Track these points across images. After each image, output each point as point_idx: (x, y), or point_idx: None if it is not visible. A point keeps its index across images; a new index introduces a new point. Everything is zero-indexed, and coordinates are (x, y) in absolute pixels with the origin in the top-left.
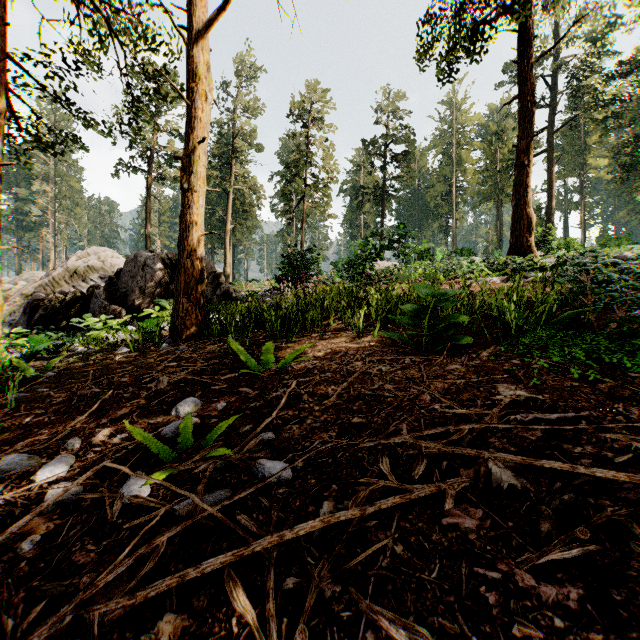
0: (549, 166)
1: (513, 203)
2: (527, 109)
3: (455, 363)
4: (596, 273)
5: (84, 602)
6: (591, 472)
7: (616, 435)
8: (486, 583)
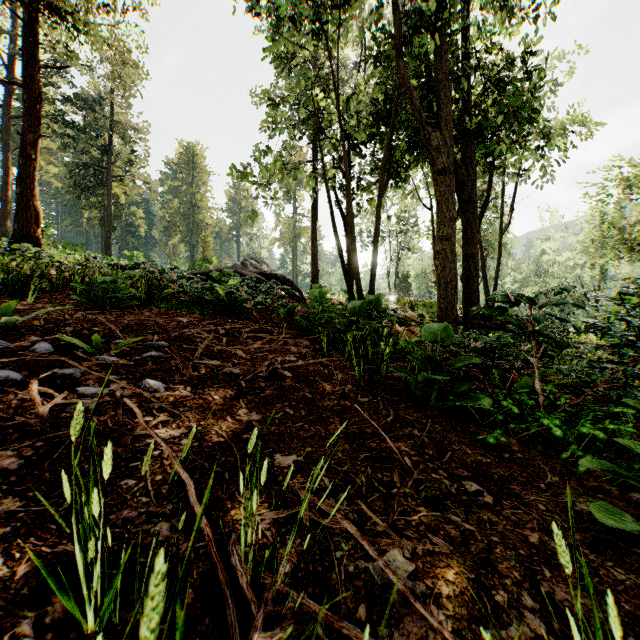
0: (6, 150)
1: (19, 190)
2: (36, 106)
3: (147, 312)
4: (154, 274)
5: (181, 366)
6: (236, 326)
7: (227, 324)
8: (240, 342)
